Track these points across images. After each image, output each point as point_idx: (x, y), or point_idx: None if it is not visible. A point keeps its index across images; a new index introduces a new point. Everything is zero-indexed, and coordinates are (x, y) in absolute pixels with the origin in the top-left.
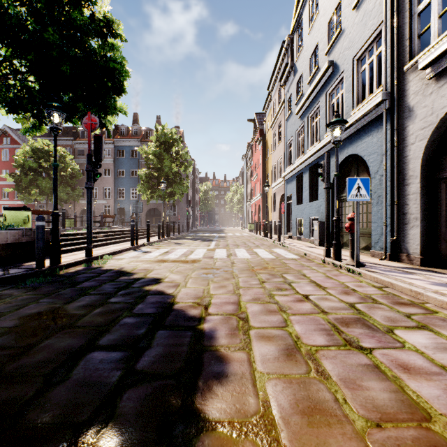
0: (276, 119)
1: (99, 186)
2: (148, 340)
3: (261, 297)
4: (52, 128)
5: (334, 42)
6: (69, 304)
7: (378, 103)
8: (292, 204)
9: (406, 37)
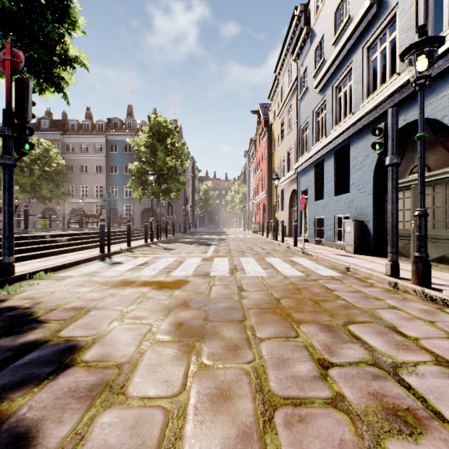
0: (284, 104)
1: (90, 183)
2: None
3: None
4: None
5: None
6: None
7: None
8: (309, 200)
9: None
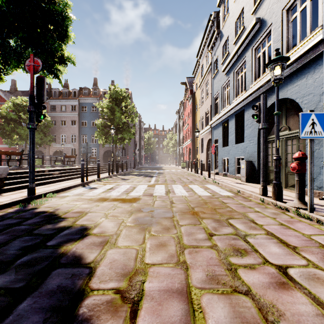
0: (203, 80)
1: (67, 133)
2: None
3: (219, 272)
4: None
5: (261, 0)
6: None
7: (317, 43)
8: (219, 146)
9: None
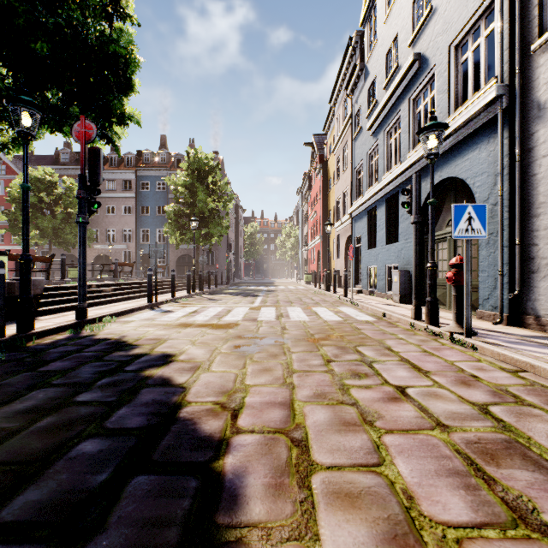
0: (340, 140)
1: (117, 226)
2: (104, 506)
3: (328, 391)
4: (20, 132)
5: (422, 27)
6: (3, 408)
7: (490, 101)
8: (363, 248)
9: (533, 3)
